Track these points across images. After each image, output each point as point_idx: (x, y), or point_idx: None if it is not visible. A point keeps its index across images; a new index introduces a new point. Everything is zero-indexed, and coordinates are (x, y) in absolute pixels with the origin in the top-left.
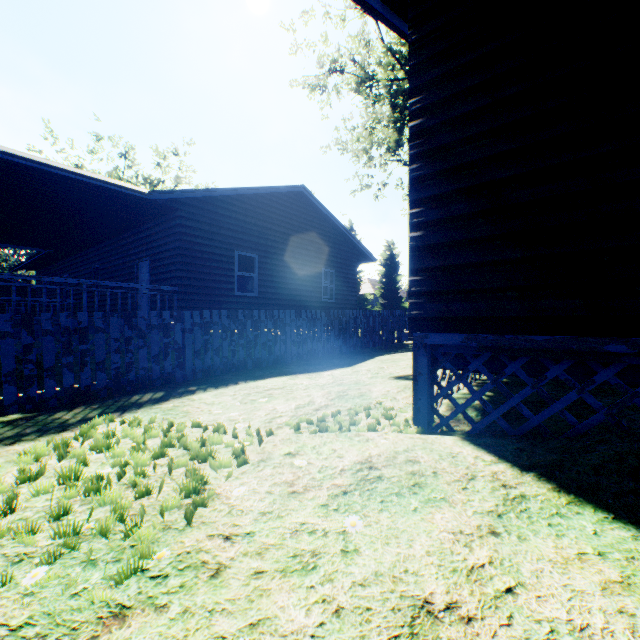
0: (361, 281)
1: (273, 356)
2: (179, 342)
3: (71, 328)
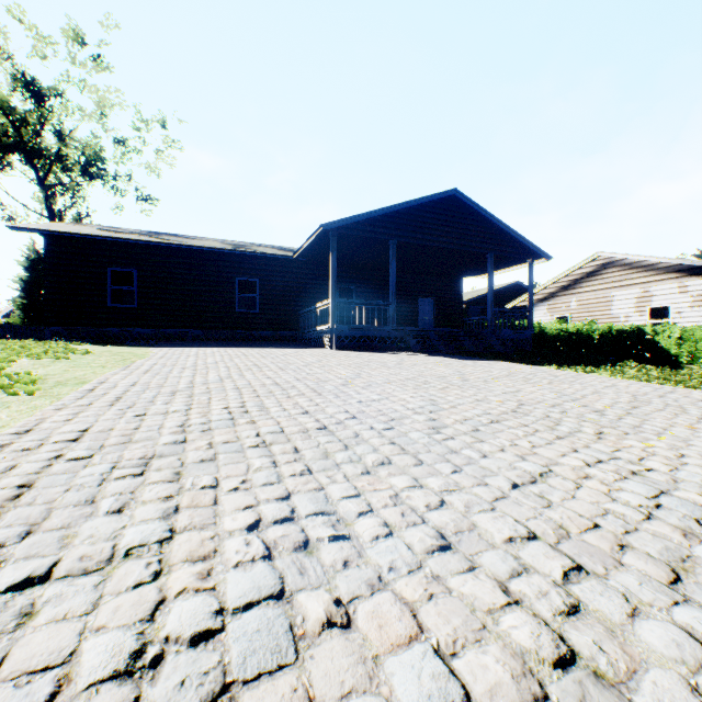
0: None
1: None
2: None
3: None
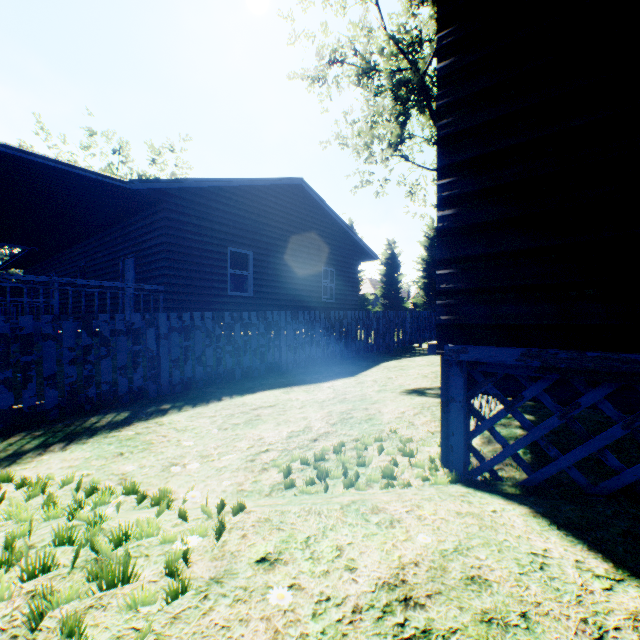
0: (361, 281)
1: (266, 364)
2: (152, 350)
3: (9, 335)
